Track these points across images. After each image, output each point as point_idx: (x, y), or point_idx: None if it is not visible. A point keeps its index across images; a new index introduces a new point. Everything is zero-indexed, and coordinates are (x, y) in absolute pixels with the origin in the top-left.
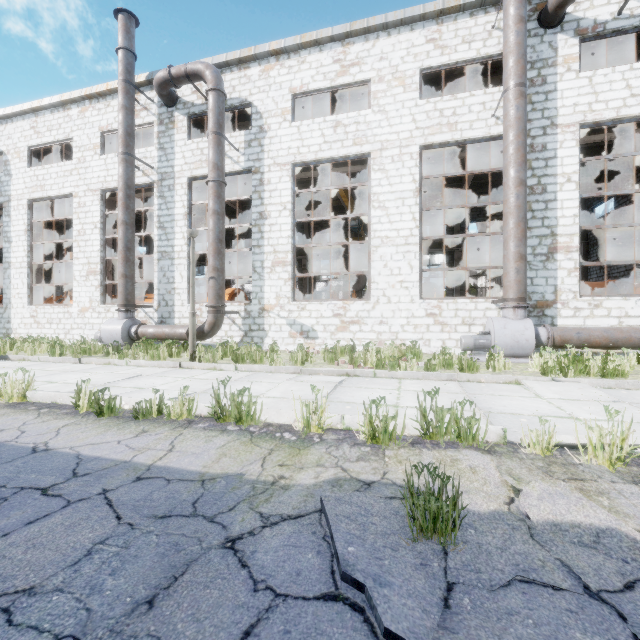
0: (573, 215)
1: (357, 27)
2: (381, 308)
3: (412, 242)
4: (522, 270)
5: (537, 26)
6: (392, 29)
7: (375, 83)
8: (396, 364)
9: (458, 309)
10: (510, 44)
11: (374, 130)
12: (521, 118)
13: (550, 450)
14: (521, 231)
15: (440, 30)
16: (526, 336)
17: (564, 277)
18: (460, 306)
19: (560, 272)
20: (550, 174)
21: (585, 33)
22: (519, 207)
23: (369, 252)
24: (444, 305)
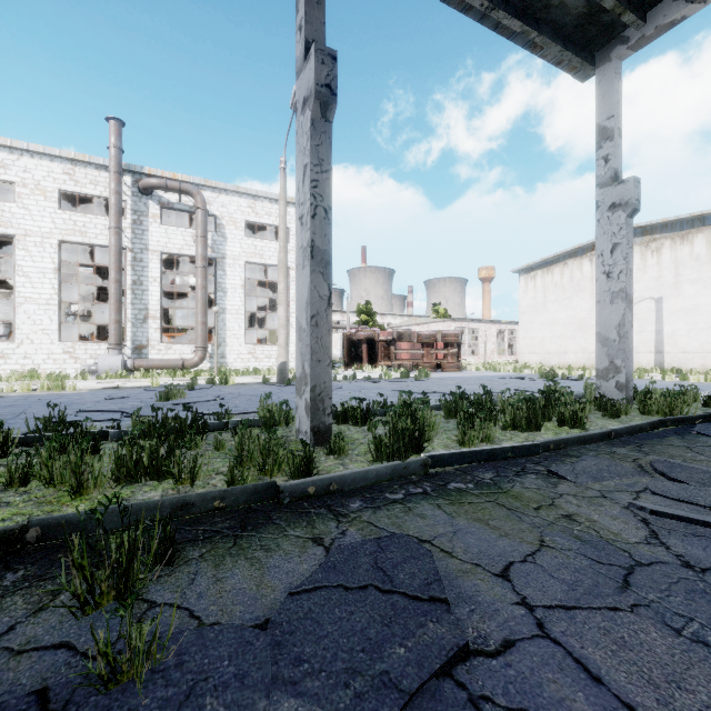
0: (158, 300)
1: (1, 142)
2: (26, 347)
3: (52, 303)
4: (118, 329)
5: (138, 191)
6: (35, 154)
7: (20, 187)
8: (1, 379)
9: (88, 349)
10: (111, 203)
11: (19, 220)
12: (117, 246)
13: (13, 391)
14: (117, 307)
15: (74, 169)
16: (117, 364)
17: (153, 333)
18: (89, 347)
19: (151, 330)
20: (145, 275)
21: (164, 205)
22: (116, 294)
23: (15, 306)
24: (77, 346)
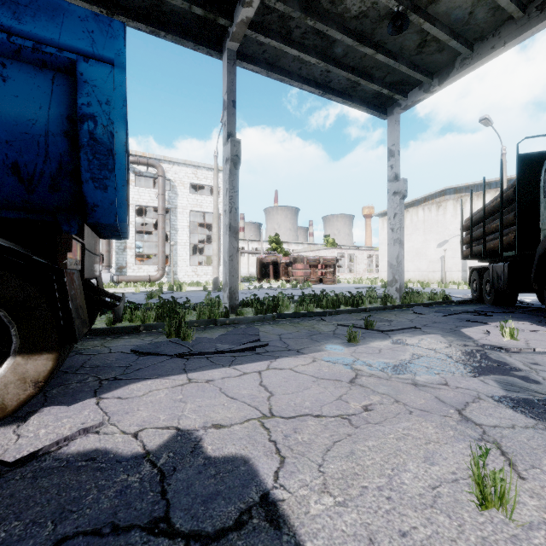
0: (133, 236)
1: None
2: None
3: None
4: (108, 256)
5: None
6: None
7: None
8: None
9: None
10: None
11: None
12: None
13: None
14: (107, 242)
15: None
16: (107, 279)
17: (130, 258)
18: None
19: (128, 256)
20: None
21: (137, 173)
22: None
23: None
24: None
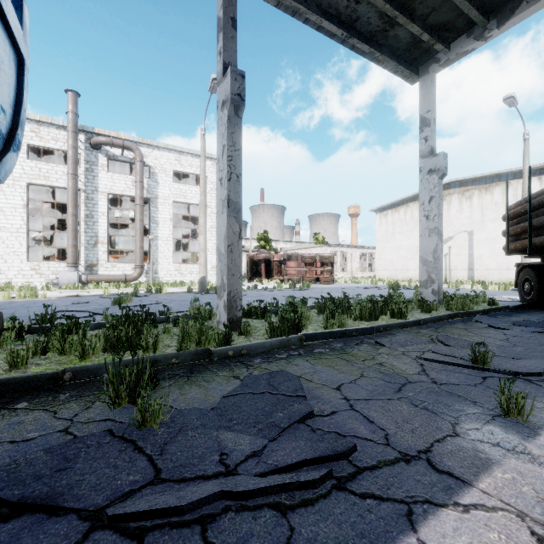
0: (105, 229)
1: None
2: (0, 265)
3: (22, 231)
4: (74, 251)
5: (90, 146)
6: None
7: None
8: None
9: (50, 267)
10: (69, 155)
11: None
12: (74, 188)
13: None
14: (74, 235)
15: (40, 128)
16: (74, 278)
17: (102, 254)
18: (51, 265)
19: (100, 252)
20: (96, 211)
21: (110, 157)
22: (73, 225)
23: None
24: (42, 265)
